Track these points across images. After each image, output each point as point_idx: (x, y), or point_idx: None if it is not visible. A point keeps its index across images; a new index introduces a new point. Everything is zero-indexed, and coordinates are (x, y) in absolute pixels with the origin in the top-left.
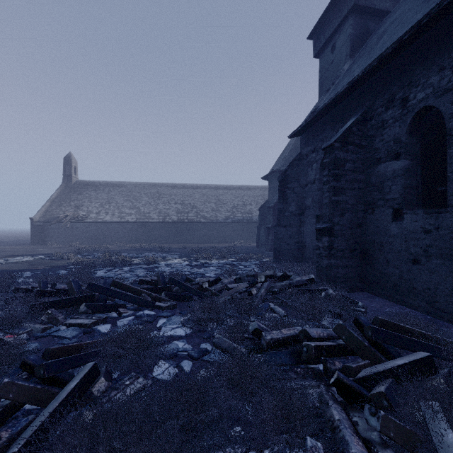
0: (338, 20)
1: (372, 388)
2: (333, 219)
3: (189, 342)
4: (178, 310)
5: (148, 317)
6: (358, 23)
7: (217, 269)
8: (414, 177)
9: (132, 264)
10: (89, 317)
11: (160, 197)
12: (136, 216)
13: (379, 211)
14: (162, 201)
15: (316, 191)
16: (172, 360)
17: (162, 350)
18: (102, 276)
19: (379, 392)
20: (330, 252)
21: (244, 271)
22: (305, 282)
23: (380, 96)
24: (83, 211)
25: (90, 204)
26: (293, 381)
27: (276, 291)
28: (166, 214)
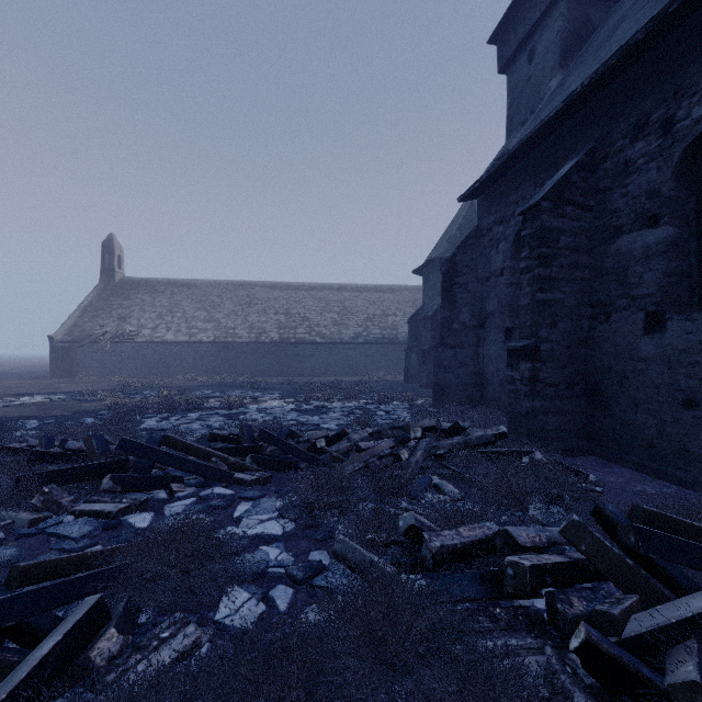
0: (540, 9)
1: (657, 659)
2: (538, 331)
3: (289, 548)
4: (272, 486)
5: (221, 499)
6: (574, 12)
7: (341, 416)
8: (684, 256)
9: (204, 408)
10: (117, 499)
11: (252, 304)
12: (215, 334)
13: (620, 317)
14: (255, 309)
15: (506, 288)
16: (256, 584)
17: (238, 565)
18: (152, 427)
19: (688, 682)
20: (534, 388)
21: (386, 420)
22: (492, 438)
23: (621, 120)
24: (131, 326)
25: (143, 315)
26: (489, 637)
27: (442, 455)
28: (261, 330)
